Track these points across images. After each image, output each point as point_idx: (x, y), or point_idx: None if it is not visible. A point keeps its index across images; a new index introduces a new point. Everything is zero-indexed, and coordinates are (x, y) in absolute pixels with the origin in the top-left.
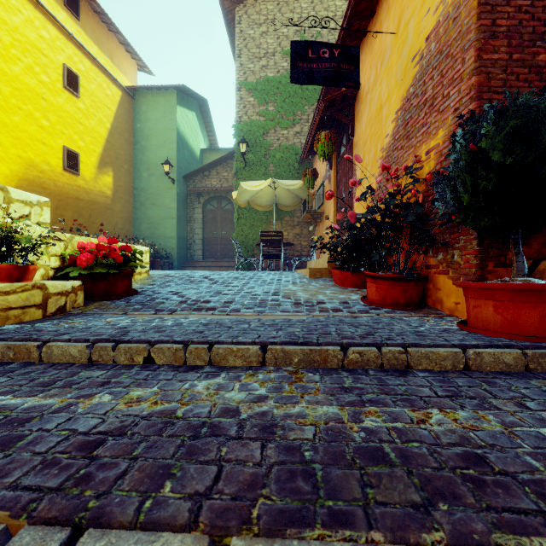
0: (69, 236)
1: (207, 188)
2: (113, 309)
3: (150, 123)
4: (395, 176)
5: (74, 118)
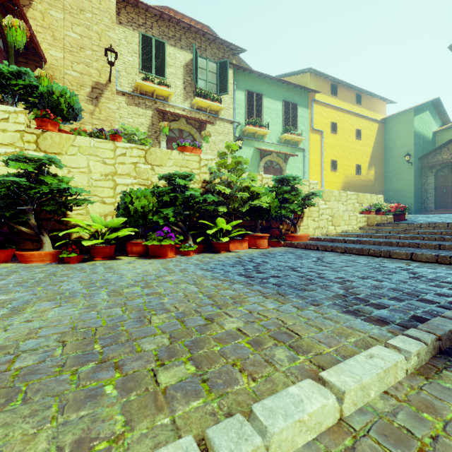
0: (386, 204)
1: (438, 162)
2: (402, 223)
3: (395, 133)
4: None
5: (359, 150)
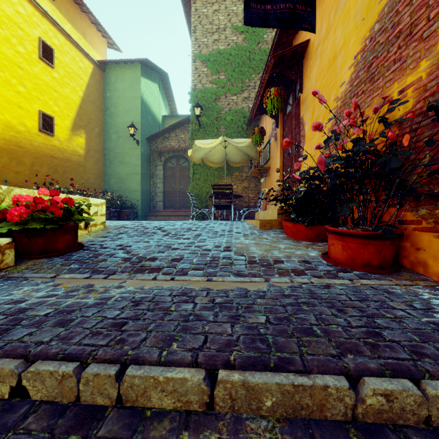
0: (6, 188)
1: (167, 148)
2: (46, 269)
3: (118, 92)
4: (363, 118)
5: (49, 85)
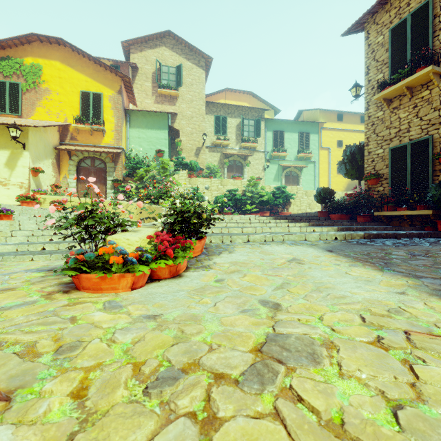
0: None
1: None
2: None
3: None
4: None
5: None
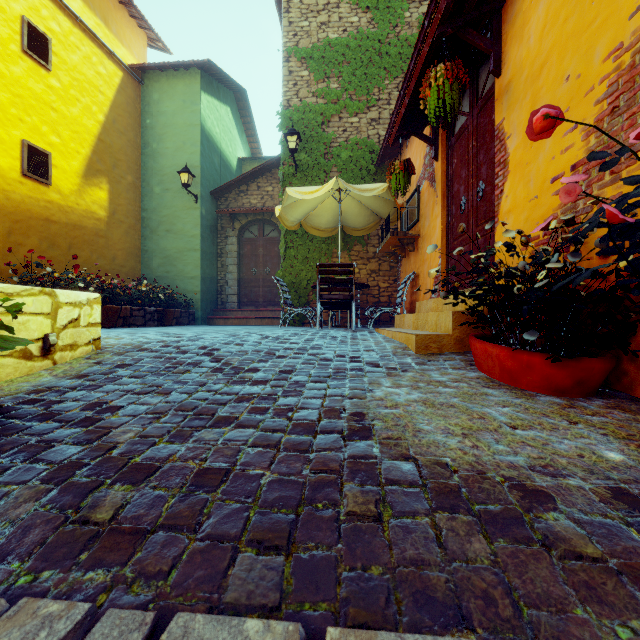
0: None
1: (244, 209)
2: None
3: (164, 117)
4: None
5: (42, 100)
